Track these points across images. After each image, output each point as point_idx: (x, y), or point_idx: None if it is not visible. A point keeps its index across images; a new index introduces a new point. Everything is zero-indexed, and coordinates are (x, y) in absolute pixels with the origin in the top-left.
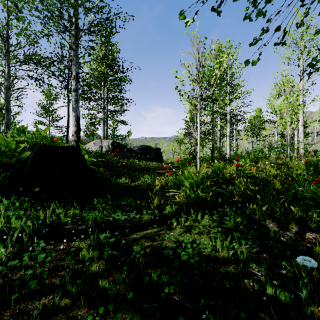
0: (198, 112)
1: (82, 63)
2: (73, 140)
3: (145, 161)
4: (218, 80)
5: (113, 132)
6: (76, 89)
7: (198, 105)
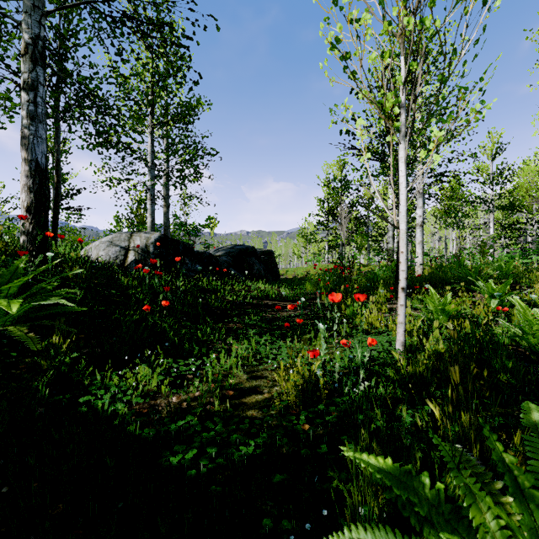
0: (402, 138)
1: (52, 11)
2: (22, 232)
3: (239, 283)
4: (497, 1)
5: (177, 218)
6: (33, 83)
7: (400, 117)
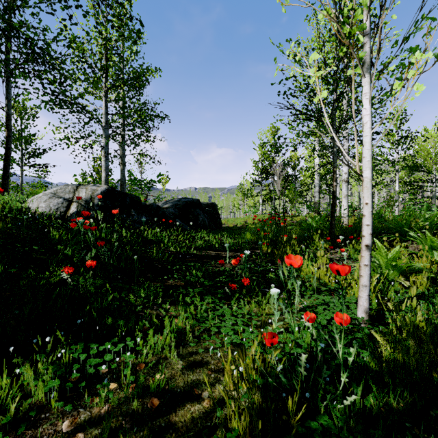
0: (367, 70)
1: None
2: None
3: (184, 233)
4: None
5: (131, 174)
6: None
7: (364, 46)
